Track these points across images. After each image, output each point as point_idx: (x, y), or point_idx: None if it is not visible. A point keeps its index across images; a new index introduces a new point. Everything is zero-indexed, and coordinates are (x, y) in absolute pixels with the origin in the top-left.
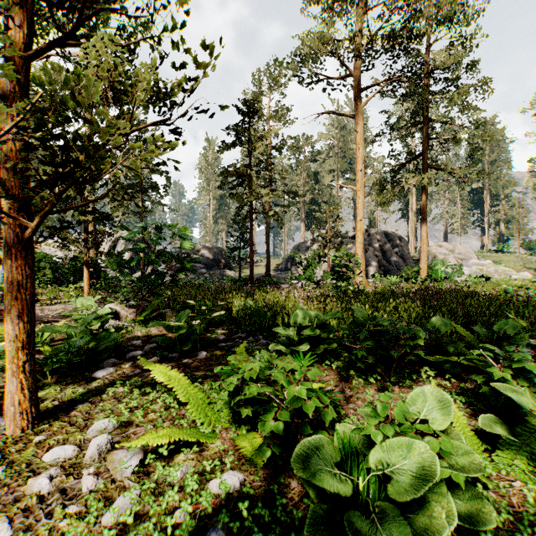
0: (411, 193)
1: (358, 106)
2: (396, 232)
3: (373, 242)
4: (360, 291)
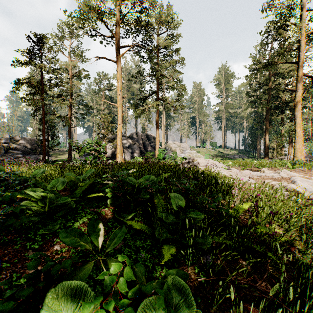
0: (163, 115)
1: (118, 57)
2: (152, 135)
3: (139, 139)
4: (98, 163)
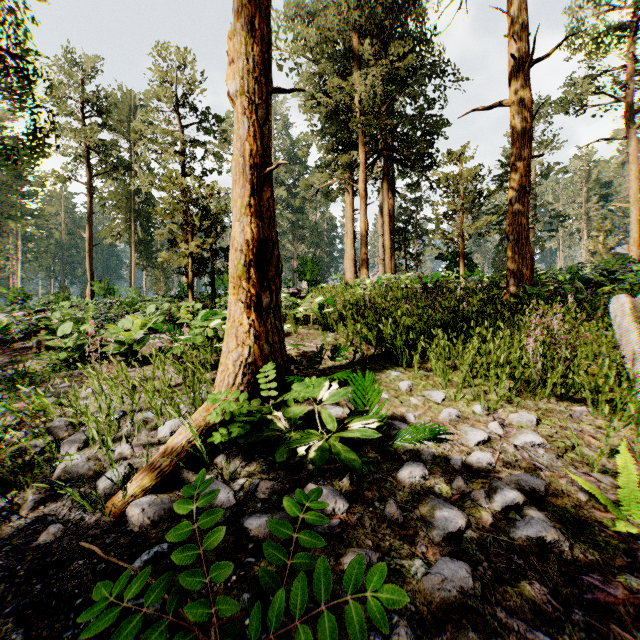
0: None
1: (629, 129)
2: None
3: None
4: None
